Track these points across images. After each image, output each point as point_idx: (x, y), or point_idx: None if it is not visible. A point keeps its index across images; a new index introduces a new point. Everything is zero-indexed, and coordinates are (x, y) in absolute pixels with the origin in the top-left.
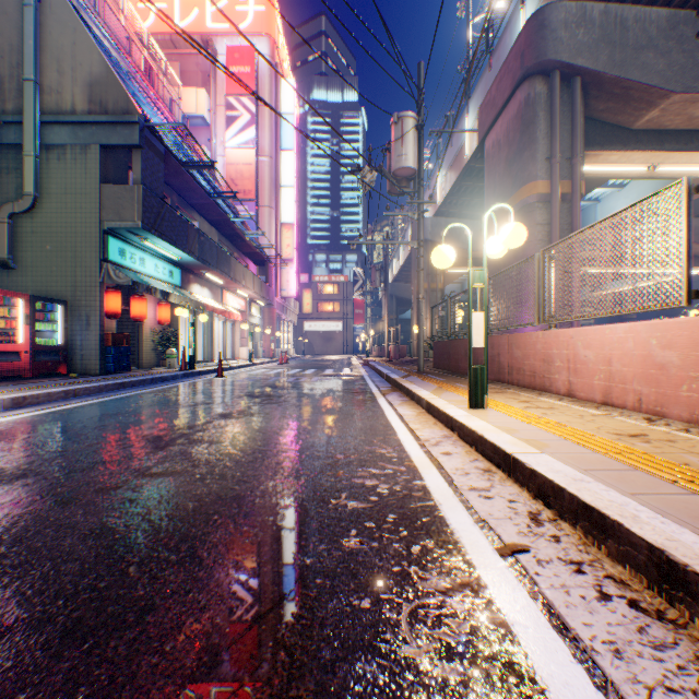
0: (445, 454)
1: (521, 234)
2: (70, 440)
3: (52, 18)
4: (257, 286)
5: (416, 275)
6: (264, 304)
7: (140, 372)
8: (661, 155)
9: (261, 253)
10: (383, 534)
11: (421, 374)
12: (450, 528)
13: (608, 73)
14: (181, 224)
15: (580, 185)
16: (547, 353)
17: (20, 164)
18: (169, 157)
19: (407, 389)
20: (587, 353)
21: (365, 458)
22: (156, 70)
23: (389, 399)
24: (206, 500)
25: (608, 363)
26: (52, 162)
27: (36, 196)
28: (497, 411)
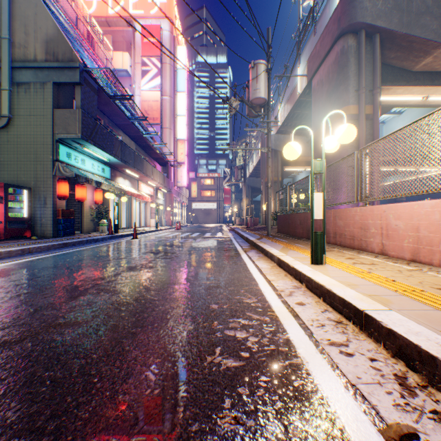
0: (299, 305)
1: (353, 132)
2: (6, 290)
3: None
4: (161, 179)
5: (264, 172)
6: (166, 191)
7: (81, 236)
8: (432, 89)
9: (164, 158)
10: (258, 407)
11: (269, 236)
12: (323, 396)
13: (399, 31)
14: (109, 137)
15: (378, 108)
16: (364, 223)
17: None
18: (101, 92)
19: (262, 248)
20: (397, 223)
21: (235, 308)
22: (96, 39)
23: (249, 255)
24: (93, 357)
25: (417, 230)
26: (21, 94)
27: (10, 116)
28: (333, 266)
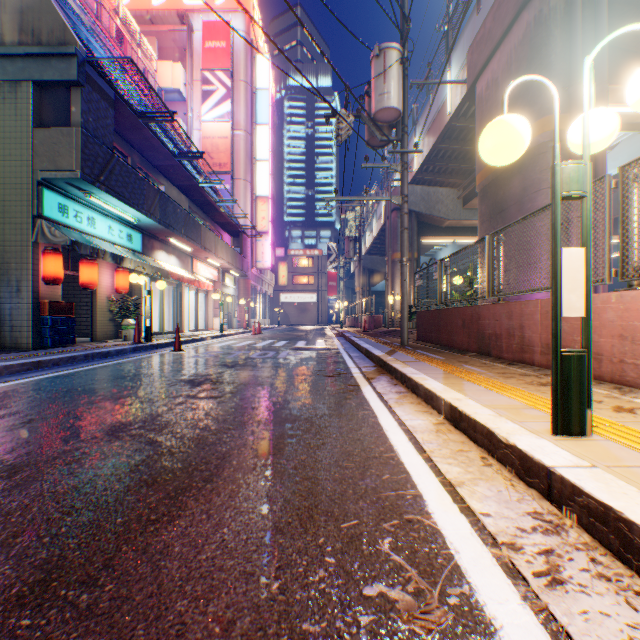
0: None
1: None
2: None
3: None
4: (229, 256)
5: (391, 245)
6: (239, 274)
7: (83, 346)
8: None
9: (234, 223)
10: None
11: (407, 348)
12: None
13: None
14: (137, 181)
15: None
16: (633, 325)
17: None
18: (122, 106)
19: (403, 375)
20: None
21: None
22: (129, 40)
23: (378, 389)
24: None
25: None
26: None
27: None
28: (623, 445)
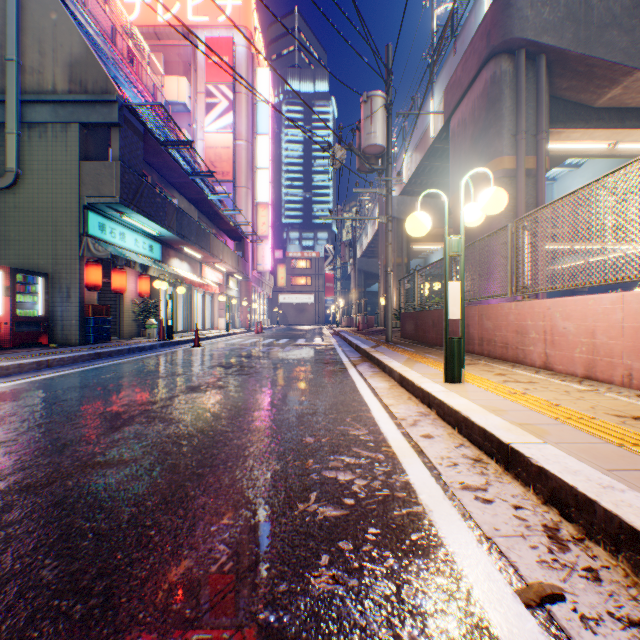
0: (425, 438)
1: (502, 199)
2: (21, 418)
3: (34, 0)
4: (234, 261)
5: (383, 251)
6: (241, 277)
7: (119, 342)
8: (622, 132)
9: (238, 230)
10: (364, 564)
11: (389, 344)
12: (449, 552)
13: (573, 51)
14: (160, 200)
15: (545, 160)
16: (521, 324)
17: (3, 141)
18: (148, 137)
19: (378, 360)
20: (566, 324)
21: (337, 442)
22: (140, 59)
23: (360, 370)
24: (147, 504)
25: (592, 335)
26: (34, 139)
27: (18, 172)
28: (475, 385)
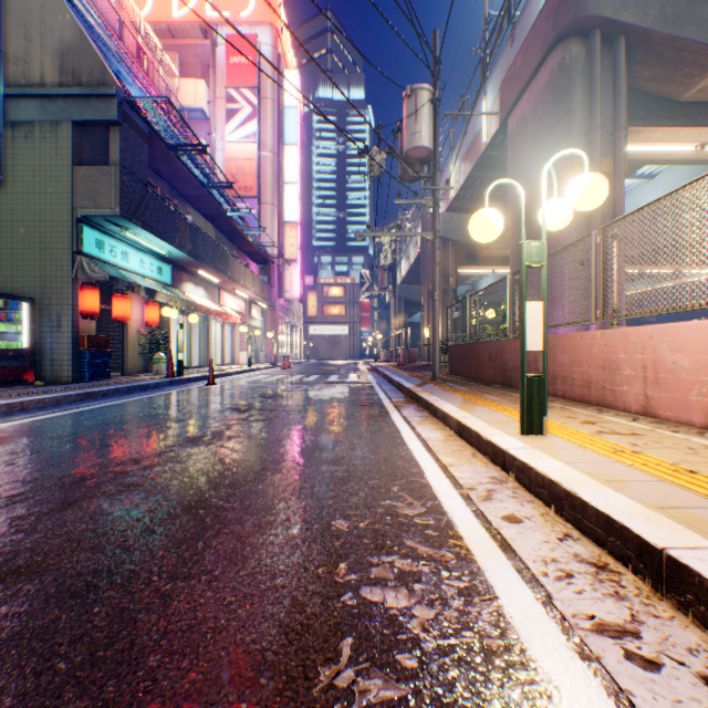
0: (510, 522)
1: (602, 188)
2: None
3: None
4: (257, 287)
5: (427, 275)
6: (266, 306)
7: (120, 380)
8: None
9: (262, 252)
10: None
11: (437, 381)
12: None
13: (659, 31)
14: (169, 214)
15: (623, 163)
16: (610, 358)
17: None
18: (155, 140)
19: (427, 402)
20: (677, 358)
21: (382, 528)
22: (151, 58)
23: (405, 414)
24: (57, 670)
25: None
26: (19, 141)
27: None
28: (564, 439)
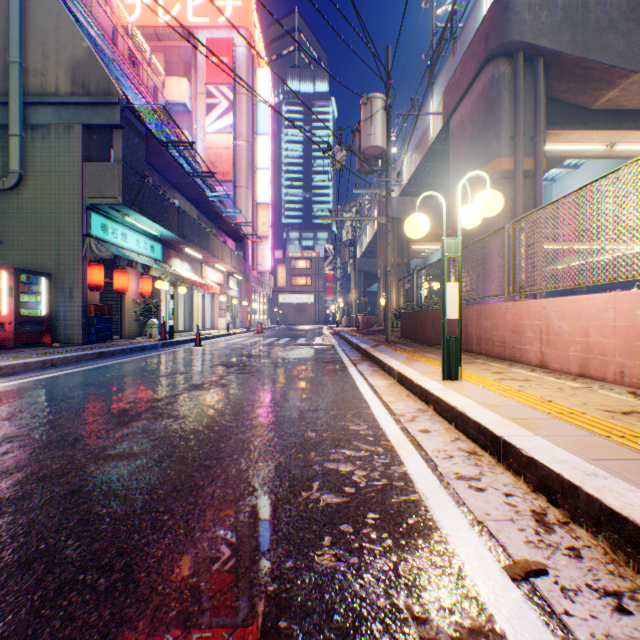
0: (423, 432)
1: (498, 201)
2: (31, 415)
3: (37, 3)
4: (234, 261)
5: (383, 251)
6: (241, 277)
7: (121, 342)
8: (619, 134)
9: (238, 231)
10: (364, 544)
11: (389, 343)
12: (443, 534)
13: (571, 54)
14: (162, 201)
15: (542, 162)
16: (518, 324)
17: (6, 143)
18: (150, 138)
19: (378, 359)
20: (561, 324)
21: (338, 436)
22: (141, 60)
23: (360, 368)
24: (159, 493)
25: (586, 334)
26: (37, 141)
27: (21, 173)
28: (472, 383)
